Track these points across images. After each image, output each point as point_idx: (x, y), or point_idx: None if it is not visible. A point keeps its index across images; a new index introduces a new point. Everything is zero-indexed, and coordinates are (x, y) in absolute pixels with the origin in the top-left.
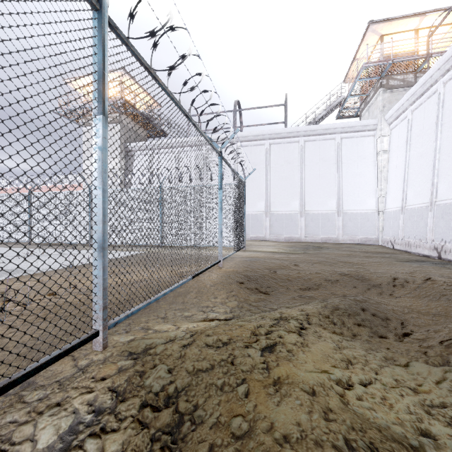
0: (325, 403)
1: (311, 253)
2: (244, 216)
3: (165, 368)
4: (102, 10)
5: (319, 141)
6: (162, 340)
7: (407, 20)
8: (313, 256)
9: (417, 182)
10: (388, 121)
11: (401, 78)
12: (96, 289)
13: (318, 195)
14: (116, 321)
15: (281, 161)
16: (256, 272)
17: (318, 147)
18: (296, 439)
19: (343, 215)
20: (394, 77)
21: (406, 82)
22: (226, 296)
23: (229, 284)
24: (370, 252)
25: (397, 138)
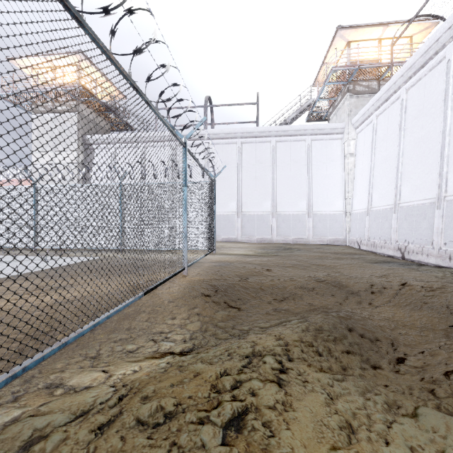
0: None
1: (283, 255)
2: (213, 217)
3: None
4: None
5: (290, 142)
6: (69, 414)
7: (372, 28)
8: (286, 259)
9: (381, 185)
10: (355, 125)
11: (366, 84)
12: None
13: (289, 196)
14: None
15: (253, 160)
16: (225, 280)
17: (289, 148)
18: None
19: (313, 216)
20: (360, 83)
21: (370, 88)
22: (187, 315)
23: (193, 299)
24: (339, 253)
25: (363, 141)
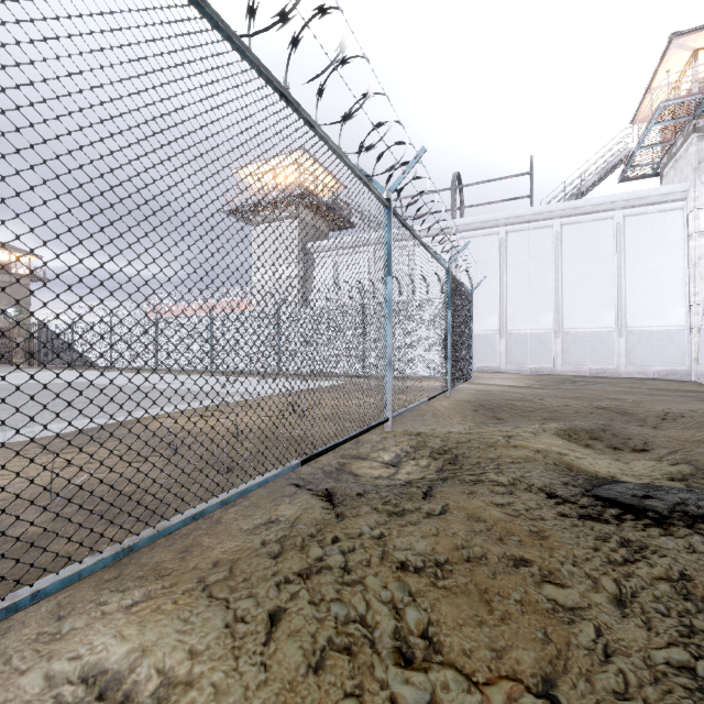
0: (545, 454)
1: (567, 388)
2: (471, 338)
3: (437, 440)
4: (390, 207)
5: (586, 223)
6: (426, 431)
7: None
8: (569, 391)
9: None
10: None
11: None
12: (386, 390)
13: (584, 306)
14: (394, 416)
15: (524, 256)
16: (490, 402)
17: (584, 233)
18: (524, 457)
19: (627, 334)
20: None
21: None
22: (461, 419)
23: (463, 410)
24: (666, 390)
25: None
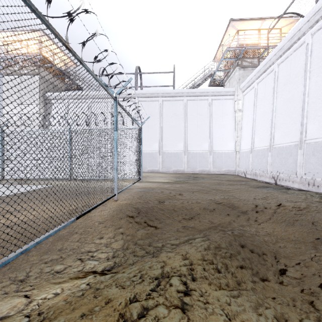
0: None
1: (192, 182)
2: (140, 154)
3: None
4: None
5: (197, 101)
6: None
7: (254, 21)
8: (194, 185)
9: (260, 132)
10: (242, 90)
11: (250, 61)
12: None
13: (196, 140)
14: None
15: (170, 113)
16: (146, 204)
17: (196, 105)
18: None
19: (213, 153)
20: (245, 60)
21: (253, 64)
22: (113, 234)
23: (119, 220)
24: (232, 180)
25: (248, 101)
